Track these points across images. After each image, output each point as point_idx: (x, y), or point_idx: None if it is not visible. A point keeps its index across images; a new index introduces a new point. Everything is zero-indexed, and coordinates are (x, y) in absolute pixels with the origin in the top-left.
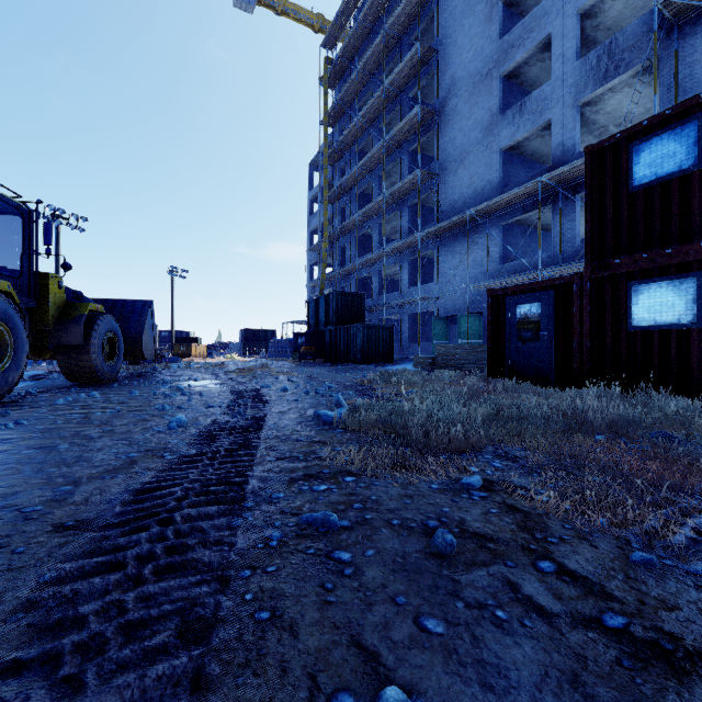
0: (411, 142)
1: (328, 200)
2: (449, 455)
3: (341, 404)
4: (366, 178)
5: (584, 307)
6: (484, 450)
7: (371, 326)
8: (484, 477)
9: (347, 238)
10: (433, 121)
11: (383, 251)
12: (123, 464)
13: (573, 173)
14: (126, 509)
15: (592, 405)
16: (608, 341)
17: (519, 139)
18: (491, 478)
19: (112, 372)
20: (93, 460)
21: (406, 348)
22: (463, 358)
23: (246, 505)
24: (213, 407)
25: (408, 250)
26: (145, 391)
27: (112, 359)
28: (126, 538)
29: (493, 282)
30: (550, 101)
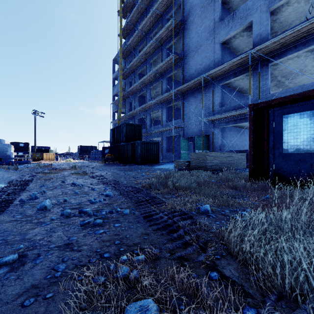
0: (168, 42)
1: (122, 76)
2: None
3: None
4: (143, 64)
5: None
6: None
7: (146, 142)
8: None
9: (132, 97)
10: (180, 29)
11: (152, 101)
12: None
13: (269, 49)
14: None
15: None
16: None
17: (231, 35)
18: None
19: None
20: None
21: (164, 155)
22: (210, 161)
23: None
24: None
25: (166, 101)
26: None
27: None
28: None
29: (219, 116)
30: (251, 10)
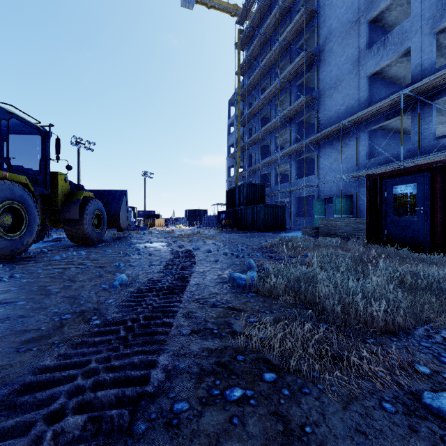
0: (298, 78)
1: (240, 123)
2: (376, 338)
3: (252, 266)
4: (266, 106)
5: None
6: (413, 331)
7: (270, 206)
8: None
9: (253, 148)
10: (314, 61)
11: (278, 155)
12: (49, 330)
13: (430, 85)
14: None
15: None
16: None
17: (382, 66)
18: None
19: (98, 237)
20: (30, 321)
21: (294, 221)
22: (341, 228)
23: (136, 427)
24: (154, 265)
25: (296, 153)
26: (115, 250)
27: (99, 228)
28: None
29: (362, 172)
30: (409, 33)
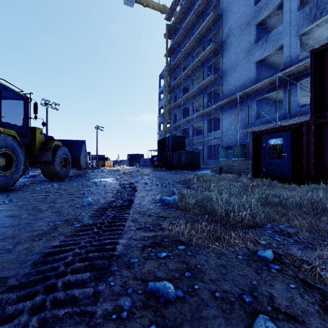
0: (208, 61)
1: (168, 92)
2: (243, 229)
3: (174, 192)
4: (186, 80)
5: (309, 139)
6: (264, 226)
7: (188, 151)
8: (272, 250)
9: (177, 110)
10: (220, 50)
11: (194, 115)
12: (49, 229)
13: (296, 71)
14: (32, 270)
15: (326, 196)
16: (325, 158)
17: (265, 56)
18: (278, 251)
19: (65, 174)
20: (35, 226)
21: (206, 162)
22: (237, 167)
23: (111, 268)
24: (108, 193)
25: (207, 114)
26: (79, 183)
27: (65, 167)
28: (14, 306)
29: (251, 129)
30: (282, 34)
